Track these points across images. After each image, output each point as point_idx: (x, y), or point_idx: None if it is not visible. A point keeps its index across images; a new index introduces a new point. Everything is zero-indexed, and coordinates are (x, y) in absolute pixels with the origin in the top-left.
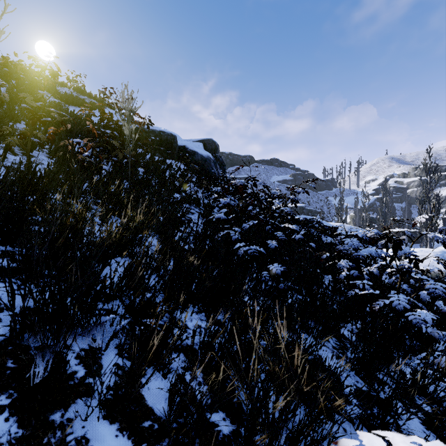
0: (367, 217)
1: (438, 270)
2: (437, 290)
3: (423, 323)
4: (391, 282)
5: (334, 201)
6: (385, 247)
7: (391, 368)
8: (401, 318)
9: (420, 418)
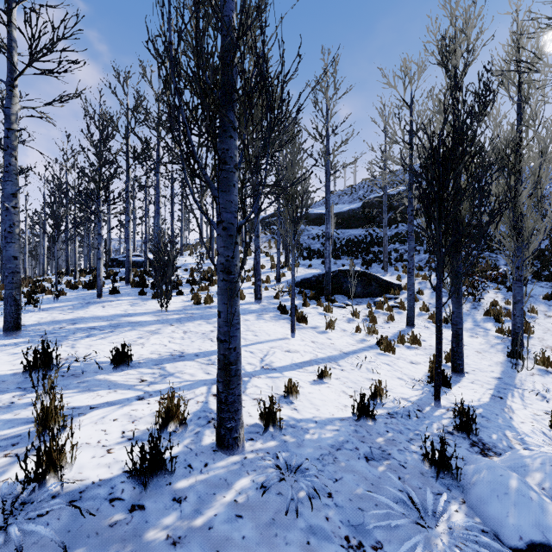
0: None
1: None
2: None
3: None
4: None
5: None
6: None
7: None
8: None
9: None
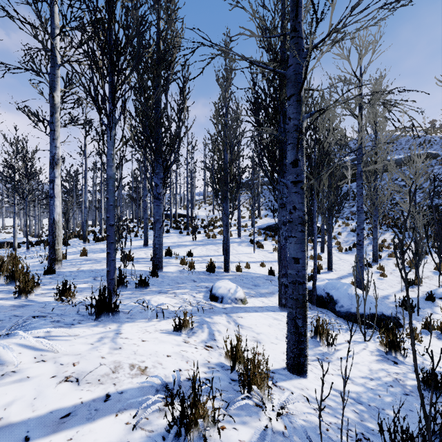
0: None
1: None
2: None
3: None
4: None
5: None
6: None
7: None
8: None
9: None
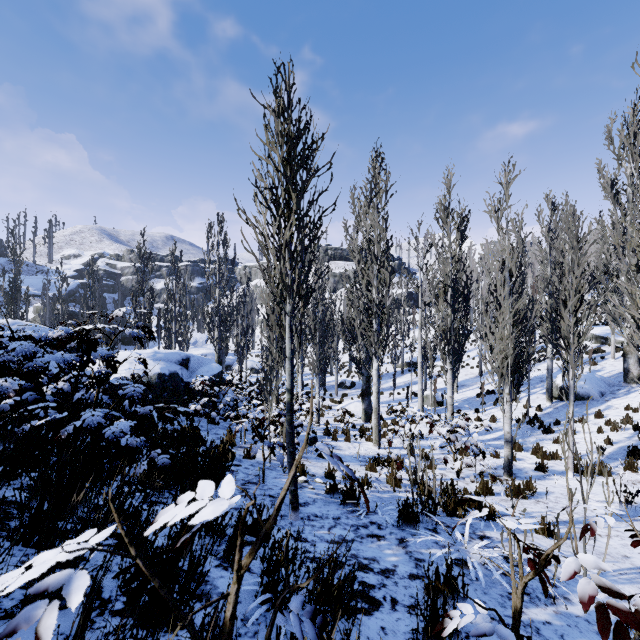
0: (65, 311)
1: (145, 372)
2: (136, 392)
3: (121, 434)
4: (91, 398)
5: (1, 281)
6: (78, 350)
7: (82, 508)
8: (104, 442)
9: (113, 545)
